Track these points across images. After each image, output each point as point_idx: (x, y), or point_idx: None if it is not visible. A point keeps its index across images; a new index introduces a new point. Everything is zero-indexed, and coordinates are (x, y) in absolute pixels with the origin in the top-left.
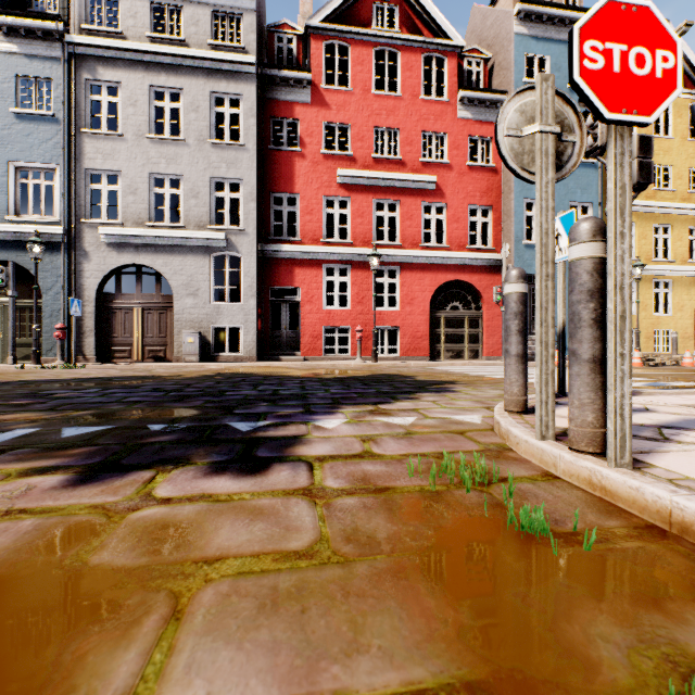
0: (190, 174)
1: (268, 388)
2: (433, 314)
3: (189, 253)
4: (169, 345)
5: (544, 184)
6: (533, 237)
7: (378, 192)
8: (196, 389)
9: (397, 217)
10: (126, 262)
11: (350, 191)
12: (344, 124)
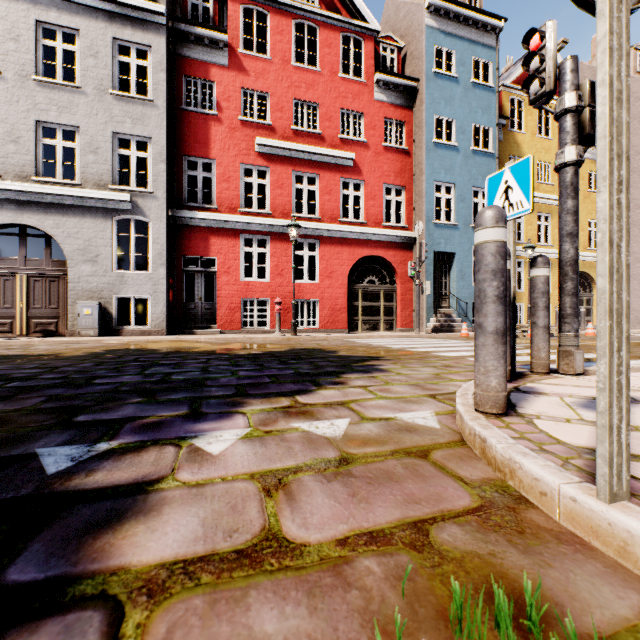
0: (88, 126)
1: (160, 370)
2: (351, 287)
3: (86, 214)
4: (62, 318)
5: (615, 2)
6: (442, 217)
7: (298, 165)
8: (57, 375)
9: (317, 191)
10: (5, 221)
11: (269, 161)
12: (263, 92)
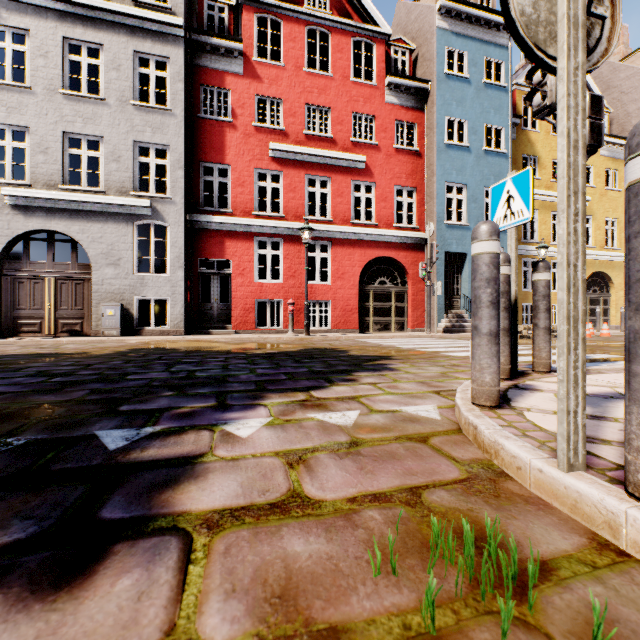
0: (111, 136)
1: (184, 368)
2: (363, 288)
3: (109, 220)
4: (87, 318)
5: (572, 69)
6: (453, 218)
7: (310, 168)
8: (93, 371)
9: (329, 194)
10: (35, 227)
11: (282, 165)
12: (276, 98)
